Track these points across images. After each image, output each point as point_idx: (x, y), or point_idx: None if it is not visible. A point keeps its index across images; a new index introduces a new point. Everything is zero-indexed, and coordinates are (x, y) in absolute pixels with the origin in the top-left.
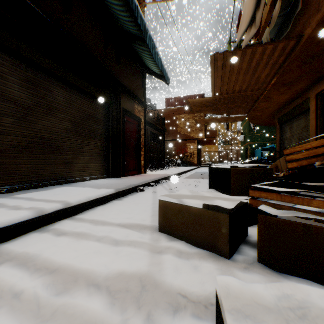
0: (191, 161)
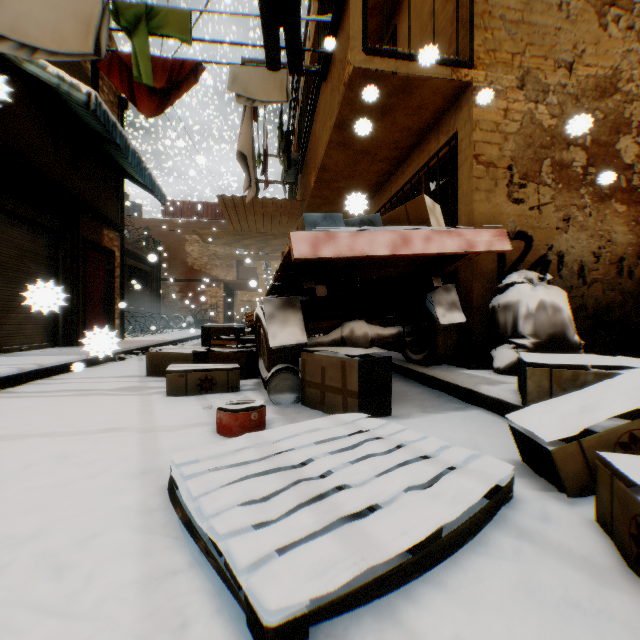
0: (213, 319)
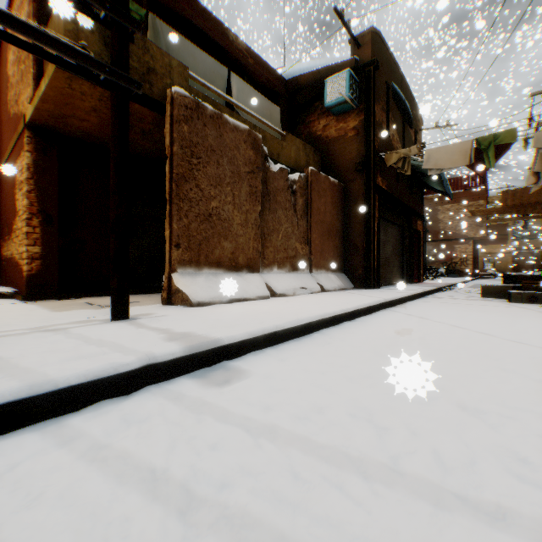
0: (461, 270)
